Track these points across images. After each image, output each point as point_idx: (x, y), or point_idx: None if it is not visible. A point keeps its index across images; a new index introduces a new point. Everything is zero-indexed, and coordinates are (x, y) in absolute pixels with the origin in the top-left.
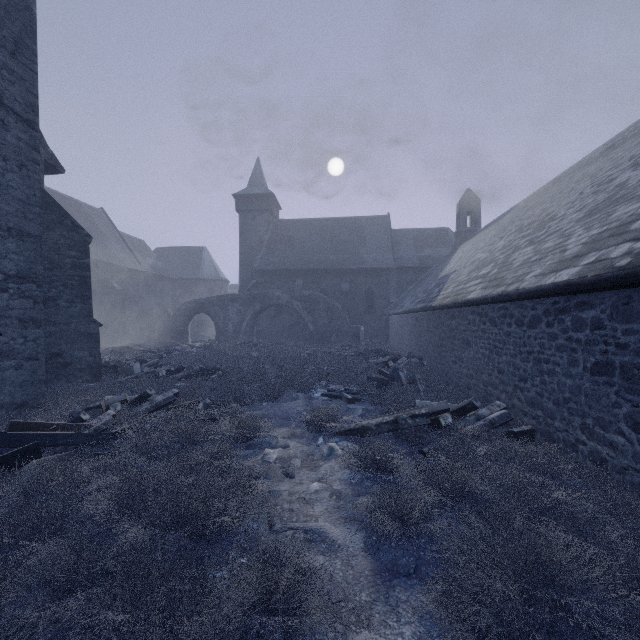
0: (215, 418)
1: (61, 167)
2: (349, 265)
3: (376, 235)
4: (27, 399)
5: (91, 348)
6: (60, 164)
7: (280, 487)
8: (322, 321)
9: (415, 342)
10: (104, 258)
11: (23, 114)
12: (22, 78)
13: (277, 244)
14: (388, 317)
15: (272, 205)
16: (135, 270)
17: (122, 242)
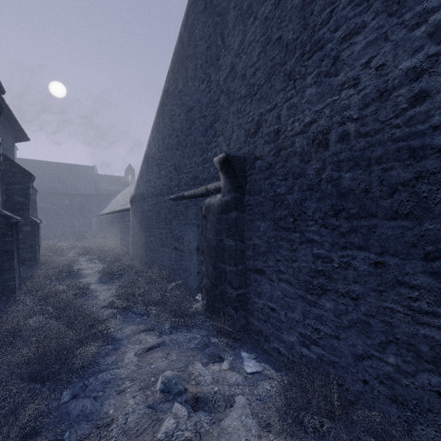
0: None
1: None
2: (69, 191)
3: (86, 176)
4: None
5: None
6: None
7: None
8: (52, 220)
9: (97, 227)
10: None
11: None
12: None
13: None
14: (91, 218)
15: None
16: None
17: None
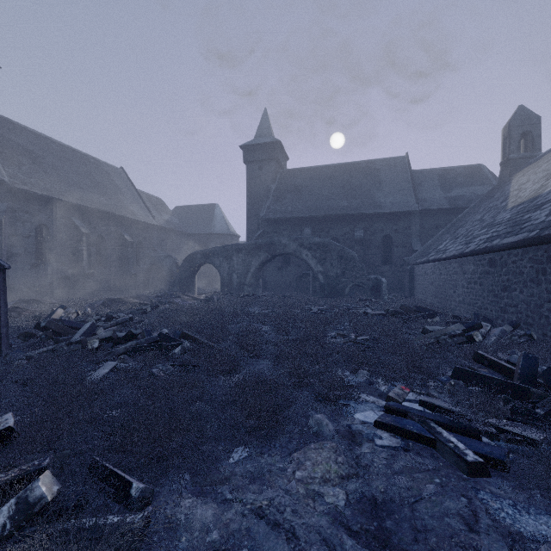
0: None
1: None
2: (363, 210)
3: (393, 177)
4: None
5: None
6: None
7: None
8: (334, 271)
9: (488, 298)
10: (117, 211)
11: None
12: None
13: (284, 193)
14: (413, 267)
15: (279, 154)
16: (149, 224)
17: (138, 198)
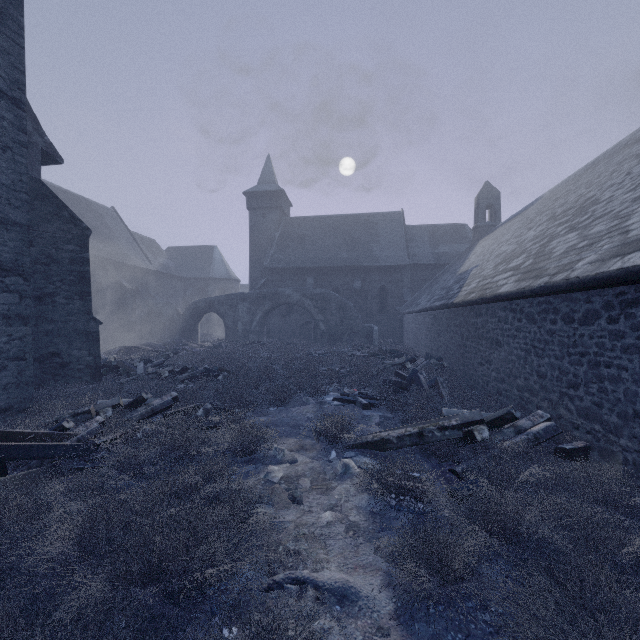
0: (215, 426)
1: (60, 157)
2: (361, 263)
3: (389, 232)
4: (12, 403)
5: (90, 347)
6: (58, 154)
7: (285, 517)
8: (334, 320)
9: (433, 342)
10: (114, 257)
11: (7, 91)
12: (6, 52)
13: (288, 242)
14: (402, 316)
15: (283, 202)
16: (145, 269)
17: (133, 241)
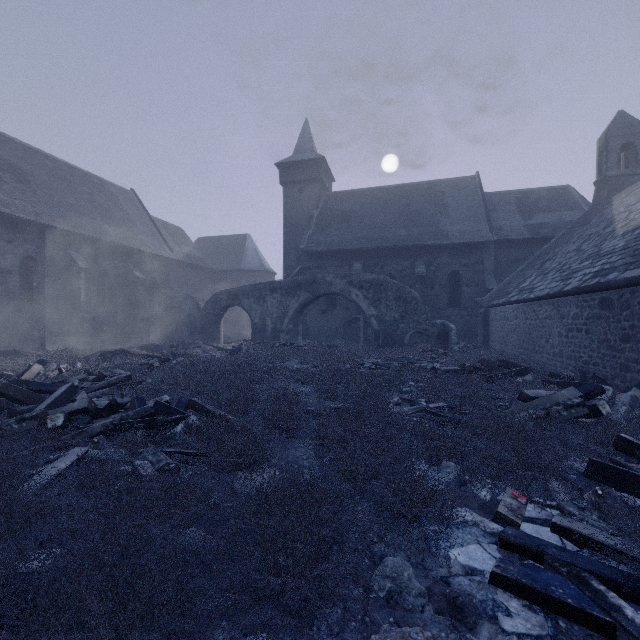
0: None
1: None
2: (425, 241)
3: (461, 201)
4: None
5: None
6: None
7: None
8: (391, 315)
9: (599, 350)
10: (125, 241)
11: None
12: None
13: (329, 220)
14: (487, 310)
15: (323, 173)
16: (165, 258)
17: (152, 226)
